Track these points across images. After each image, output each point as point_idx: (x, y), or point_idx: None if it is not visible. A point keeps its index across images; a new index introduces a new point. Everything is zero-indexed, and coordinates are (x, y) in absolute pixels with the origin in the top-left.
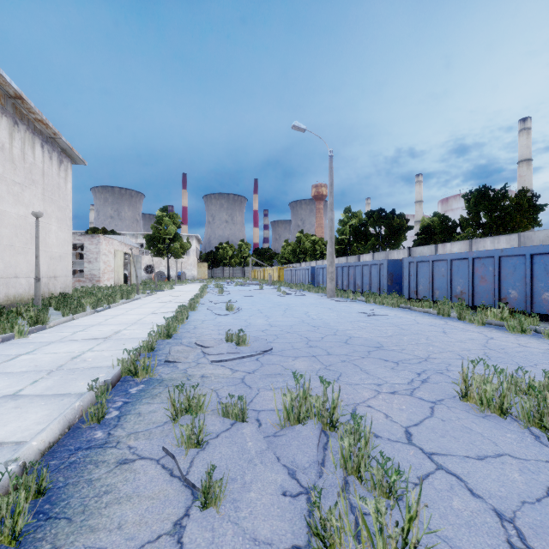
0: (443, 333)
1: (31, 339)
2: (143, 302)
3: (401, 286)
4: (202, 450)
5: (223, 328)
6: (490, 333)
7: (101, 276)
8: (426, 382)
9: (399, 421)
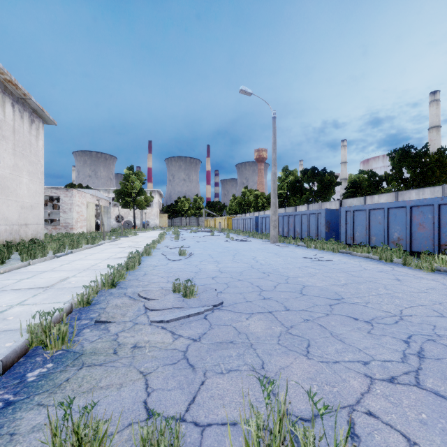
0: (398, 280)
1: None
2: (106, 247)
3: (337, 232)
4: None
5: (173, 274)
6: (446, 280)
7: (75, 224)
8: (425, 357)
9: None
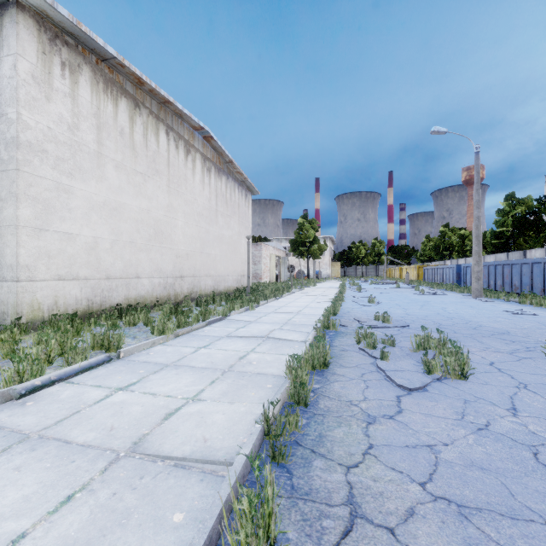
0: None
1: (257, 311)
2: (300, 295)
3: None
4: (376, 350)
5: (369, 313)
6: None
7: (262, 275)
8: (530, 351)
9: (489, 359)
